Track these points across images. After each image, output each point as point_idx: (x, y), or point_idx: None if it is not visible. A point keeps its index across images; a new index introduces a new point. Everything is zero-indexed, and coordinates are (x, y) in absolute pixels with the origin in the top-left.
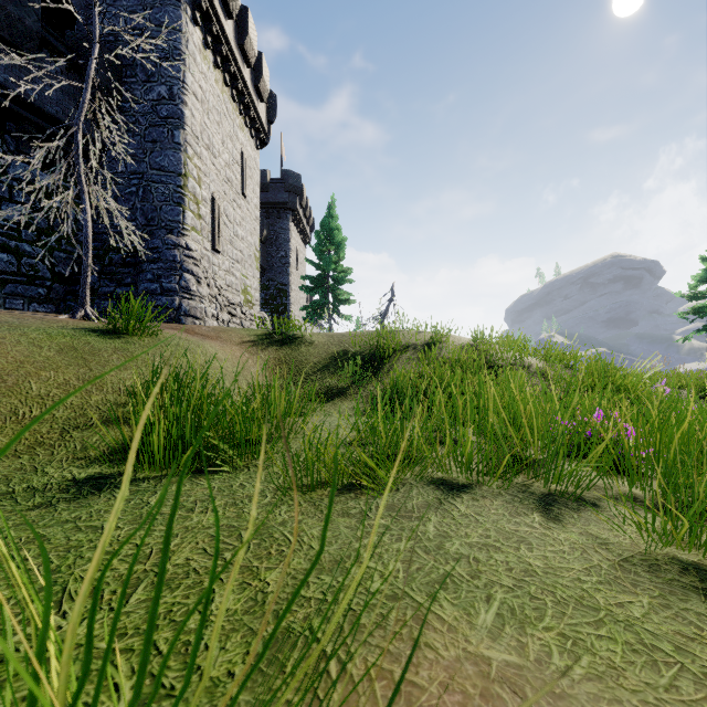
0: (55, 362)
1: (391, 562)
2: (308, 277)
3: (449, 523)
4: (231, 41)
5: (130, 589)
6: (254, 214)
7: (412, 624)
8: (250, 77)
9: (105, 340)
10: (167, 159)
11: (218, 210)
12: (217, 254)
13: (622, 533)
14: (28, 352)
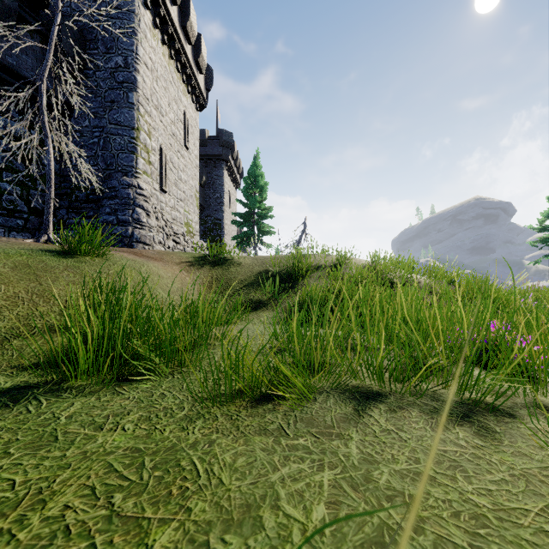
0: (8, 277)
1: (314, 506)
2: (238, 214)
3: (371, 441)
4: (175, 23)
5: None
6: (195, 163)
7: None
8: (191, 53)
9: (59, 259)
10: (123, 116)
11: (165, 158)
12: (164, 194)
13: None
14: None
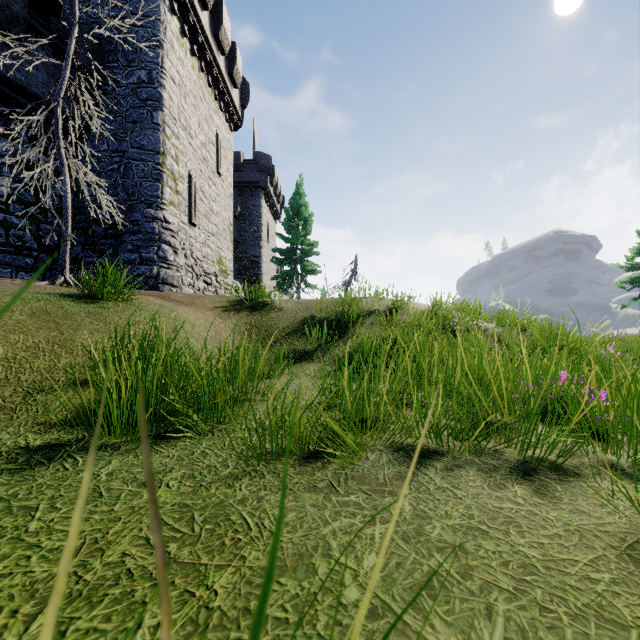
0: (26, 326)
1: (365, 555)
2: (278, 250)
3: (425, 498)
4: (206, 30)
5: (38, 606)
6: (228, 192)
7: None
8: (224, 65)
9: (79, 305)
10: (146, 138)
11: (194, 186)
12: (193, 227)
13: (615, 509)
14: None
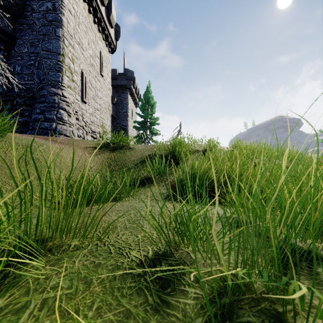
0: None
1: None
2: (137, 122)
3: None
4: None
5: None
6: (108, 87)
7: None
8: (104, 12)
9: None
10: (51, 45)
11: (85, 79)
12: (84, 104)
13: None
14: None
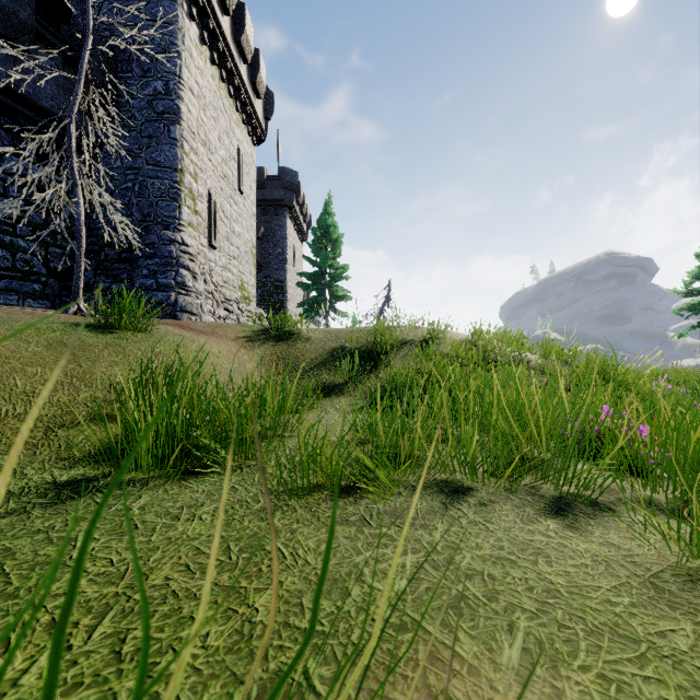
0: (43, 358)
1: (397, 581)
2: (305, 274)
3: (457, 531)
4: (228, 37)
5: (96, 619)
6: (251, 211)
7: (426, 665)
8: (246, 74)
9: (96, 335)
10: (163, 155)
11: (214, 206)
12: (213, 250)
13: (645, 542)
14: (14, 348)
